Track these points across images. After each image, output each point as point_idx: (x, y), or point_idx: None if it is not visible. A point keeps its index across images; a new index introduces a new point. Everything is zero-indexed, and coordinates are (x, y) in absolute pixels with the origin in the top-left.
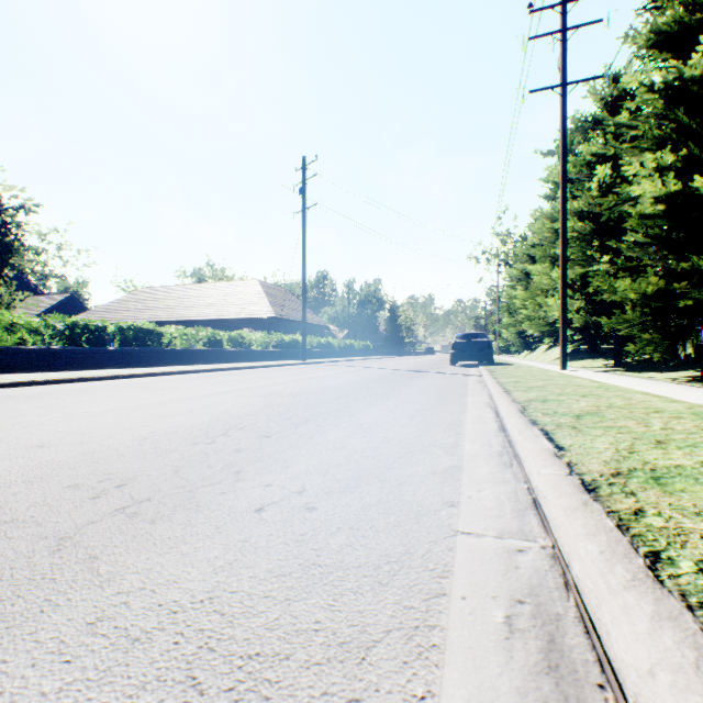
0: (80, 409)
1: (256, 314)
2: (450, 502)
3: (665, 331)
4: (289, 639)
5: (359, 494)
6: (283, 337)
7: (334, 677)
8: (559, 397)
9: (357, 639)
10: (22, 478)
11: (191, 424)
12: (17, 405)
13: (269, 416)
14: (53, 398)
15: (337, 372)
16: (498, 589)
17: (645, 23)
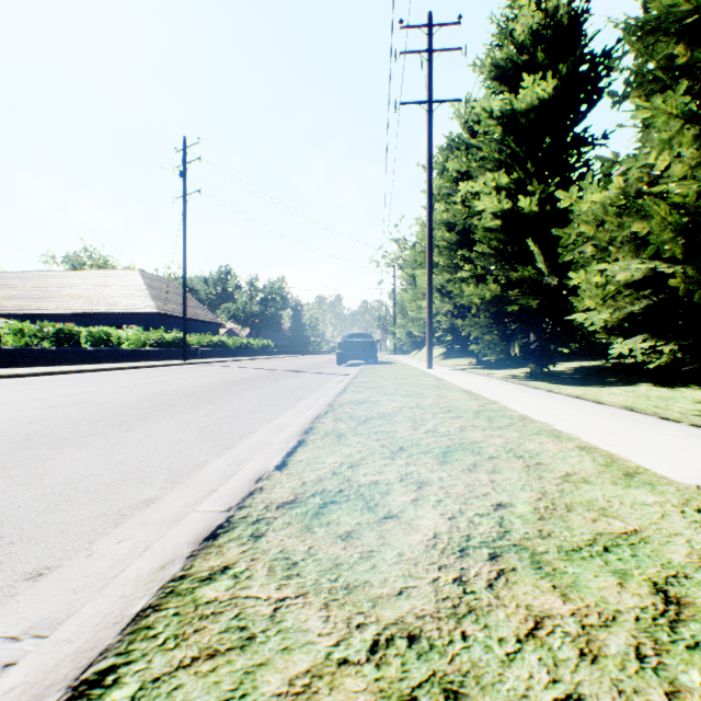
0: None
1: (134, 309)
2: (42, 570)
3: (502, 333)
4: None
5: None
6: (165, 335)
7: None
8: (383, 397)
9: None
10: None
11: None
12: None
13: (2, 438)
14: None
15: (204, 374)
16: None
17: (487, 56)
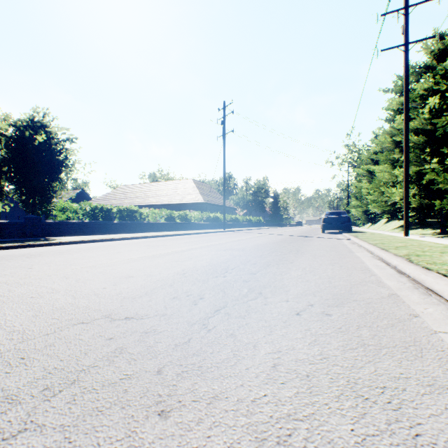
0: (126, 256)
1: (192, 201)
2: (412, 314)
3: None
4: (394, 381)
5: (349, 308)
6: (210, 215)
7: (443, 401)
8: (425, 253)
9: (436, 384)
10: (143, 293)
11: (200, 266)
12: (89, 254)
13: (241, 262)
14: (103, 250)
15: (252, 237)
16: None
17: None
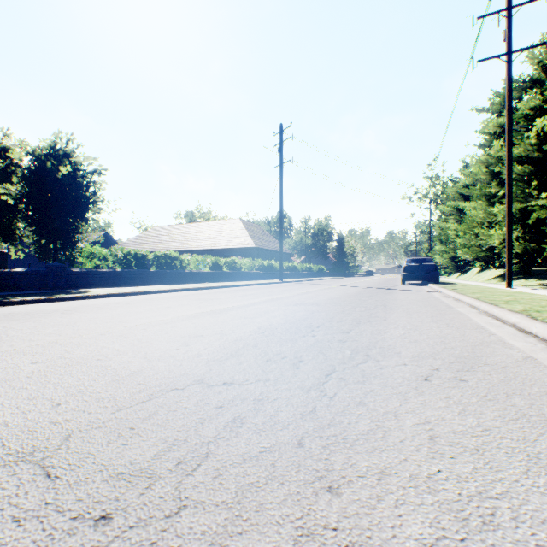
0: (181, 312)
1: (240, 245)
2: None
3: None
4: None
5: (484, 373)
6: (263, 262)
7: None
8: (545, 308)
9: None
10: (228, 354)
11: (277, 323)
12: (134, 309)
13: (324, 319)
14: (148, 304)
15: (320, 289)
16: None
17: None
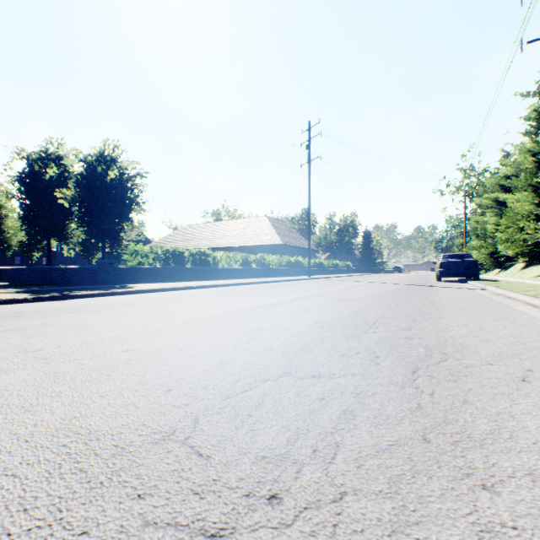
0: (230, 307)
1: (267, 242)
2: None
3: None
4: None
5: None
6: (290, 259)
7: None
8: None
9: None
10: (299, 348)
11: (330, 319)
12: (185, 303)
13: (376, 316)
14: (195, 299)
15: (353, 285)
16: None
17: None
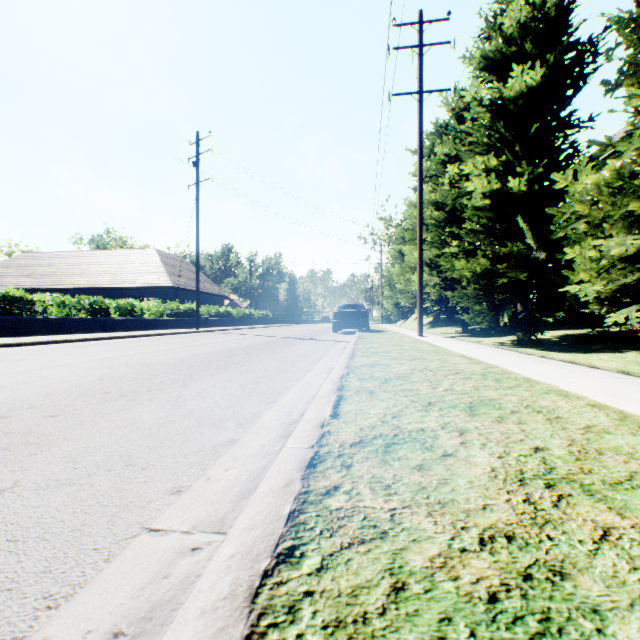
0: None
1: (152, 283)
2: (179, 488)
3: (491, 303)
4: None
5: (78, 487)
6: (179, 306)
7: None
8: (391, 361)
9: None
10: None
11: None
12: None
13: (86, 391)
14: None
15: (220, 340)
16: (107, 617)
17: (477, 48)
